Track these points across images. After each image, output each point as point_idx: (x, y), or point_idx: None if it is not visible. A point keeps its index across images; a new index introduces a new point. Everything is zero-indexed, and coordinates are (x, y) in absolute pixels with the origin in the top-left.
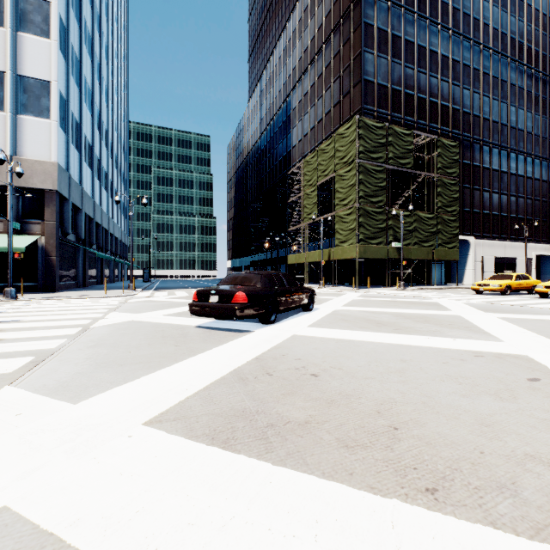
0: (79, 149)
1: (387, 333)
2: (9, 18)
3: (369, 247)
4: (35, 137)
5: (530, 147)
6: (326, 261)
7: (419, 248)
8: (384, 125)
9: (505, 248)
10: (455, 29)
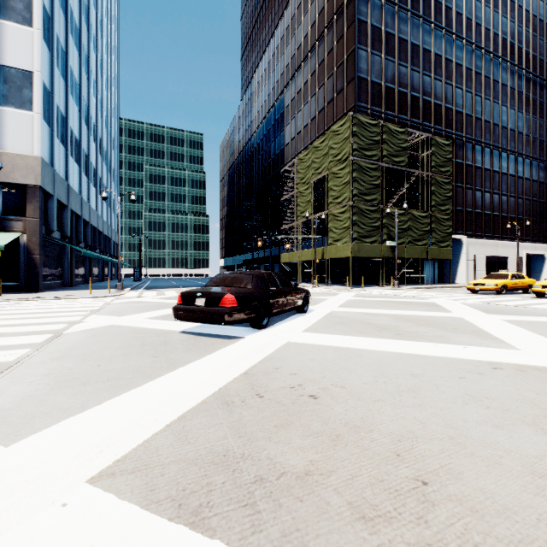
0: (65, 144)
1: (389, 338)
2: None
3: (364, 245)
4: (17, 129)
5: (521, 147)
6: (320, 260)
7: (413, 247)
8: (378, 123)
9: (497, 247)
10: (447, 28)
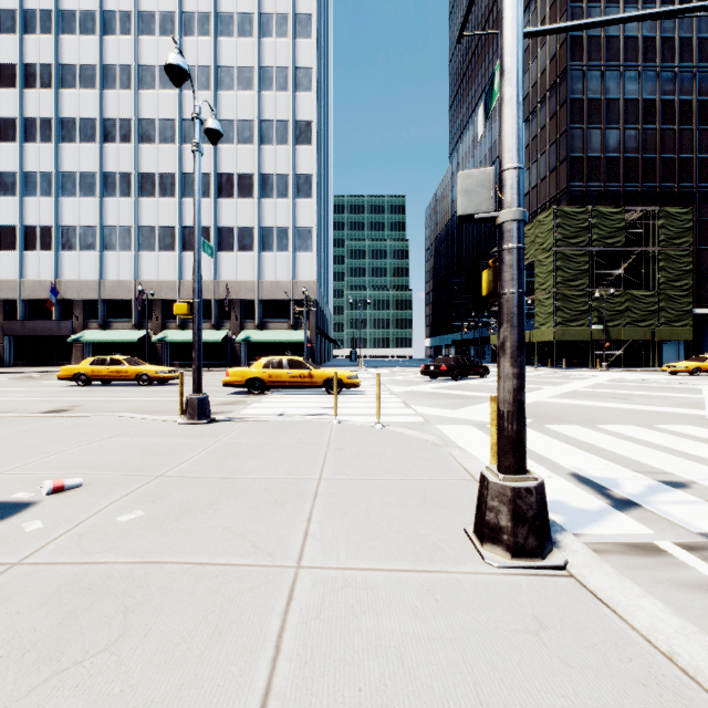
0: (319, 263)
1: None
2: (291, 193)
3: (568, 329)
4: (304, 265)
5: None
6: (532, 342)
7: (633, 329)
8: (586, 209)
9: None
10: (702, 64)
